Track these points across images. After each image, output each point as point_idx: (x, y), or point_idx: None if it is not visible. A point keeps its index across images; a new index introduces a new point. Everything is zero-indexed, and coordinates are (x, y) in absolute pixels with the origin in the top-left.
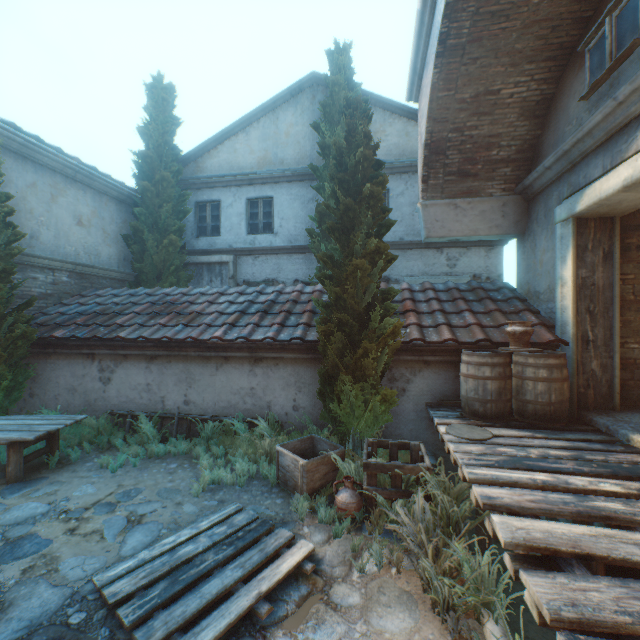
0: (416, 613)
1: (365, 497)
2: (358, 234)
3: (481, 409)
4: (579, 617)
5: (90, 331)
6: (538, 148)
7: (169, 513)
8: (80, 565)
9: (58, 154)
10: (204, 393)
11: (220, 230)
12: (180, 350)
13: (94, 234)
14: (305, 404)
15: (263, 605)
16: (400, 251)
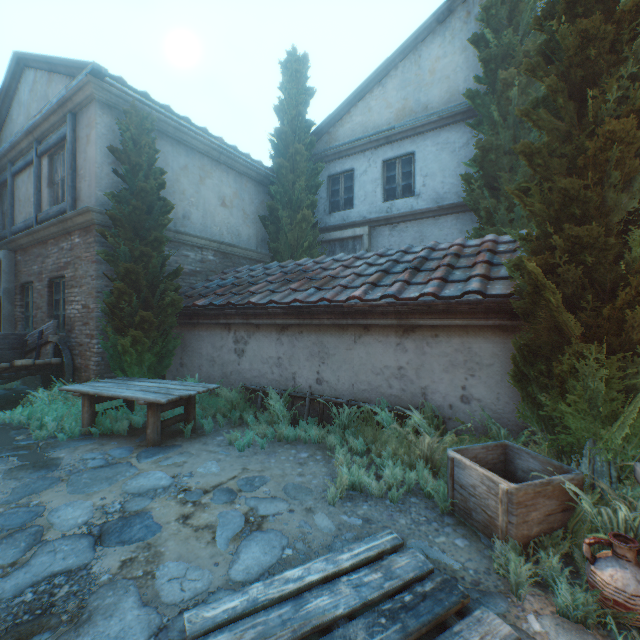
0: None
1: None
2: (610, 84)
3: None
4: None
5: (225, 299)
6: None
7: (296, 522)
8: (179, 577)
9: (204, 136)
10: (339, 371)
11: (353, 202)
12: (311, 318)
13: (235, 215)
14: (480, 395)
15: None
16: None
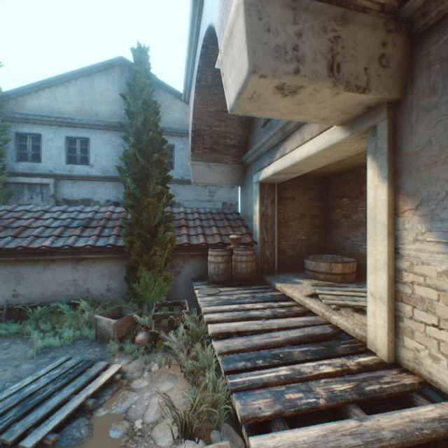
0: (176, 380)
1: (154, 335)
2: (151, 183)
3: (217, 279)
4: (228, 350)
5: None
6: (248, 143)
7: (10, 373)
8: None
9: None
10: (32, 287)
11: (41, 158)
12: (10, 256)
13: None
14: (116, 287)
15: (90, 400)
16: (182, 185)
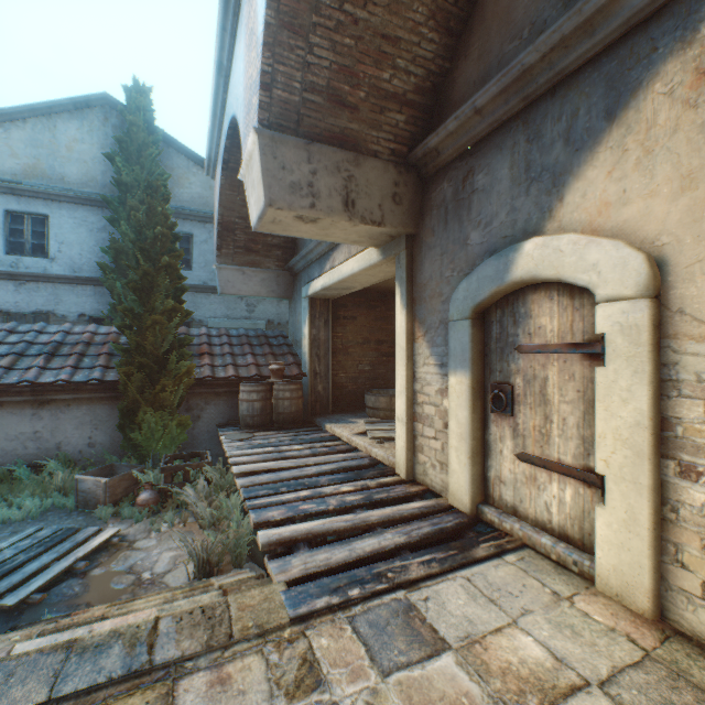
0: (194, 536)
1: (163, 496)
2: (158, 295)
3: (252, 422)
4: (252, 484)
5: None
6: (297, 243)
7: None
8: None
9: None
10: None
11: None
12: None
13: None
14: (103, 440)
15: (82, 562)
16: (205, 294)
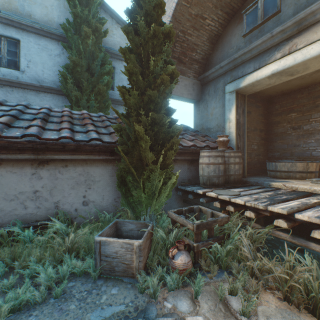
0: None
1: None
2: (159, 59)
3: (217, 181)
4: None
5: None
6: (210, 60)
7: None
8: None
9: None
10: None
11: None
12: None
13: None
14: (94, 198)
15: None
16: (122, 106)
